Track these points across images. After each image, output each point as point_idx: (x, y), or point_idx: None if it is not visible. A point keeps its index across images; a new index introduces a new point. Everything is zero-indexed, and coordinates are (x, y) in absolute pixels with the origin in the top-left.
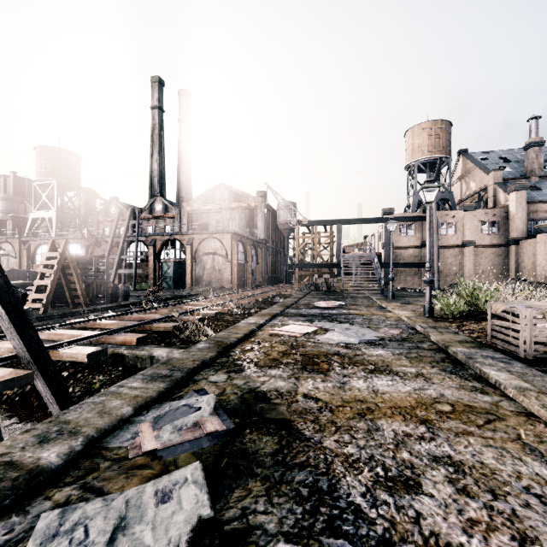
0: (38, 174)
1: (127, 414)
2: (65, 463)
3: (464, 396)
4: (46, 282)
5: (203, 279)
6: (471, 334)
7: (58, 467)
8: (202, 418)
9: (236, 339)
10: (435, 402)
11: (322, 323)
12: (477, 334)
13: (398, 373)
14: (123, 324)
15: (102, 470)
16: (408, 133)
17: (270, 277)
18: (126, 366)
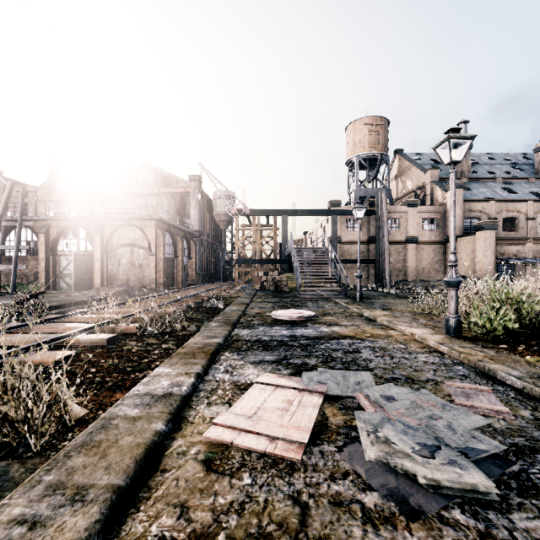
0: None
1: None
2: None
3: None
4: None
5: (118, 278)
6: None
7: None
8: None
9: None
10: None
11: (318, 375)
12: None
13: None
14: None
15: None
16: (349, 127)
17: (205, 274)
18: None
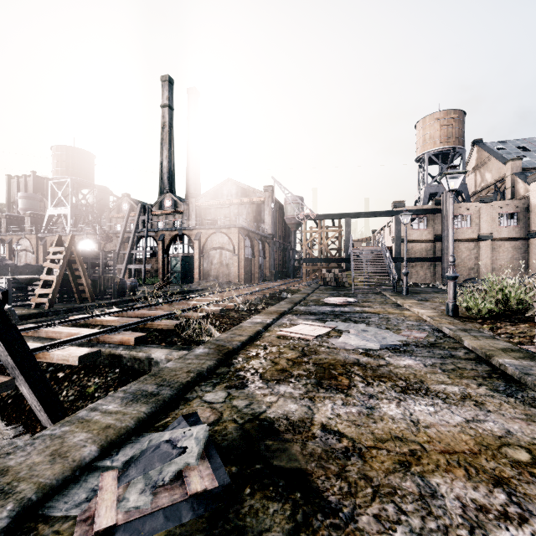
0: (54, 173)
1: (89, 456)
2: None
3: None
4: (52, 277)
5: (211, 274)
6: (510, 339)
7: None
8: (186, 465)
9: (239, 343)
10: (503, 445)
11: (335, 323)
12: (518, 339)
13: (438, 393)
14: (124, 321)
15: None
16: (418, 124)
17: (277, 271)
18: (124, 367)
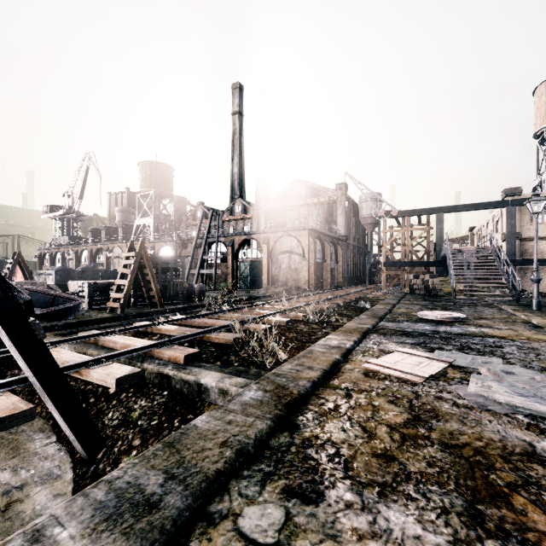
0: (140, 187)
1: None
2: None
3: None
4: (124, 282)
5: (279, 279)
6: None
7: None
8: None
9: (308, 384)
10: None
11: (449, 354)
12: None
13: None
14: (182, 331)
15: None
16: (539, 89)
17: (351, 277)
18: (172, 390)
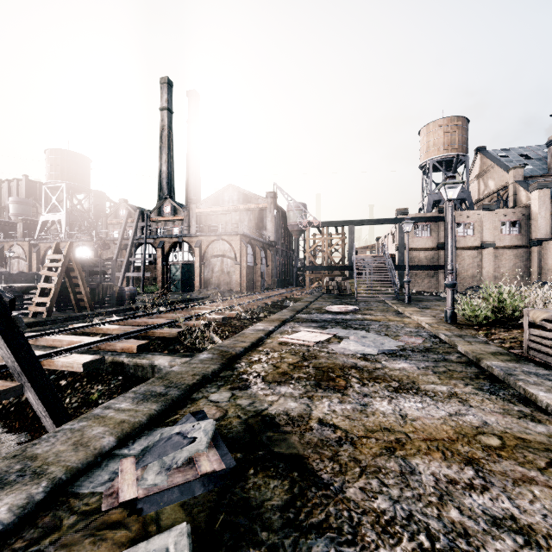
0: (48, 177)
1: (108, 446)
2: (18, 520)
3: (512, 424)
4: (50, 285)
5: (212, 282)
6: (502, 344)
7: (8, 527)
8: (196, 452)
9: (242, 349)
10: (478, 433)
11: (336, 330)
12: (509, 344)
13: (427, 392)
14: (126, 329)
15: (64, 530)
16: (422, 131)
17: (280, 280)
18: (127, 375)
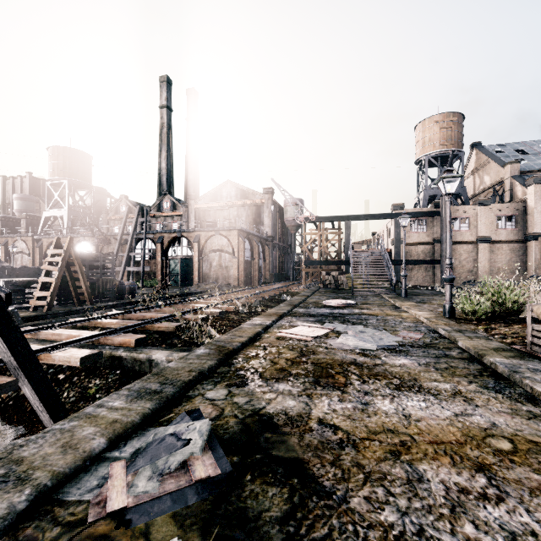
0: (50, 174)
1: (98, 448)
2: None
3: (522, 426)
4: (50, 279)
5: (210, 277)
6: (503, 339)
7: None
8: (191, 455)
9: (239, 344)
10: (487, 436)
11: (333, 325)
12: (511, 340)
13: (430, 390)
14: (124, 323)
15: None
16: (418, 127)
17: (277, 274)
18: (124, 369)
